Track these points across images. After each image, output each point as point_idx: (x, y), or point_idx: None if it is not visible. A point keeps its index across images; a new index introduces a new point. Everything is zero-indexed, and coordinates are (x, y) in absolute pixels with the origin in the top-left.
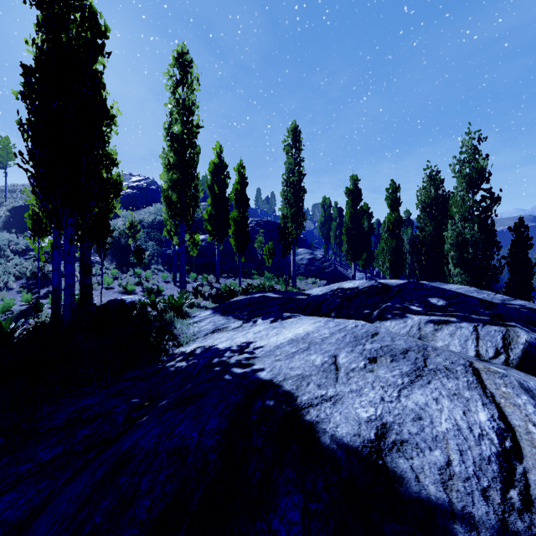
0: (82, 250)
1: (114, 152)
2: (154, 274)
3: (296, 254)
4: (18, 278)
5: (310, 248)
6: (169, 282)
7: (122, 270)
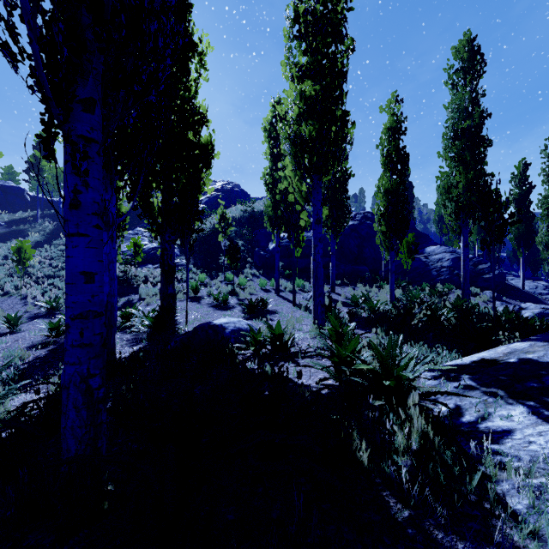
0: (163, 246)
1: (203, 109)
2: (248, 280)
3: (428, 253)
4: None
5: (442, 245)
6: (269, 291)
7: (211, 274)
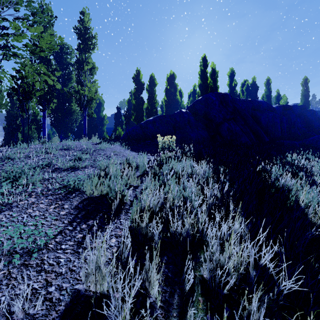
0: None
1: None
2: None
3: None
4: None
5: None
6: None
7: None
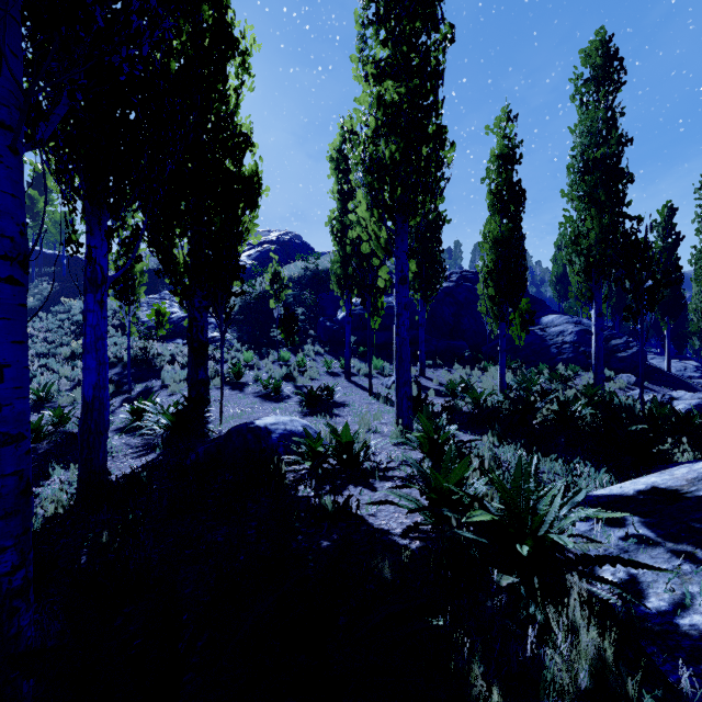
0: (191, 314)
1: (246, 129)
2: (310, 359)
3: (545, 324)
4: (112, 365)
5: (563, 314)
6: (337, 375)
7: (260, 352)
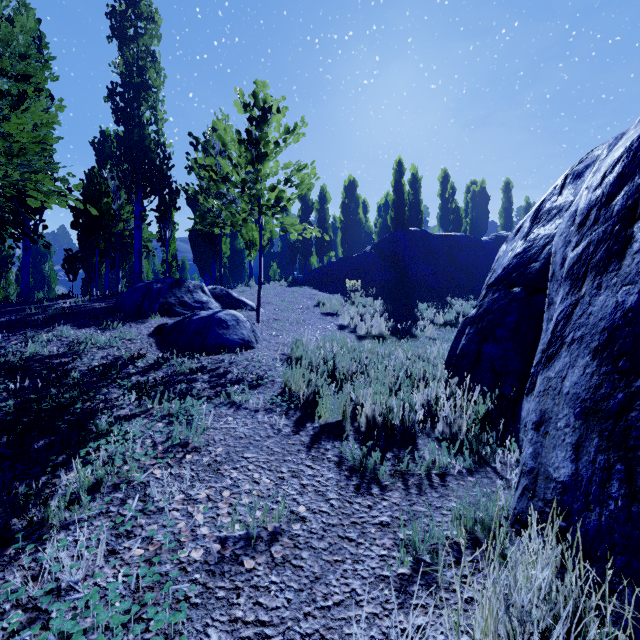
0: None
1: None
2: None
3: None
4: None
5: None
6: None
7: None
